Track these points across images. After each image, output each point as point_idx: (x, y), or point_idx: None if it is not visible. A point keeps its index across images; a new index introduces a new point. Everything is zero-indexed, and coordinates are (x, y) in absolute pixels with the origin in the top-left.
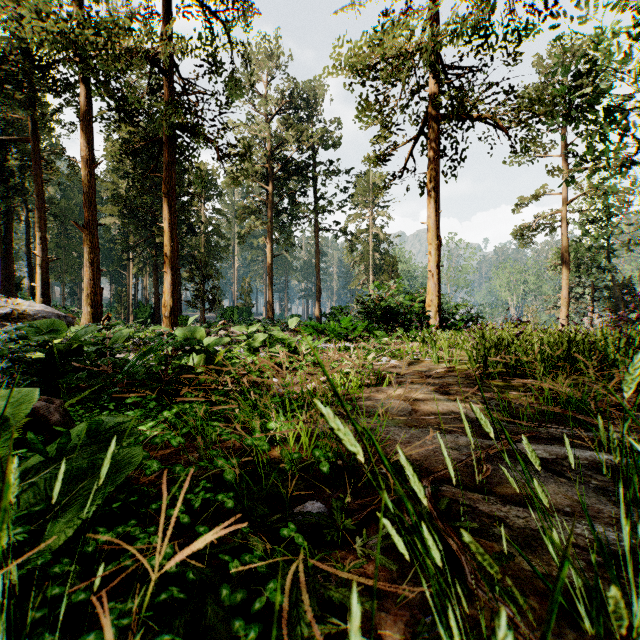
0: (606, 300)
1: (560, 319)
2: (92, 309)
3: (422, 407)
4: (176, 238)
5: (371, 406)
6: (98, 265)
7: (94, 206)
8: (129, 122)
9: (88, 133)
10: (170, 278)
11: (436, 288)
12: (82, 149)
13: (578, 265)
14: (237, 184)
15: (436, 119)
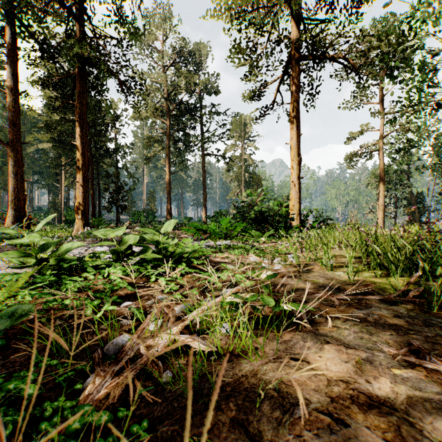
0: (405, 207)
1: (378, 220)
2: (16, 212)
3: None
4: (87, 154)
5: None
6: (22, 176)
7: (19, 127)
8: (48, 58)
9: (13, 67)
10: (82, 187)
11: (297, 195)
12: (8, 80)
13: (388, 182)
14: (138, 113)
15: (297, 60)
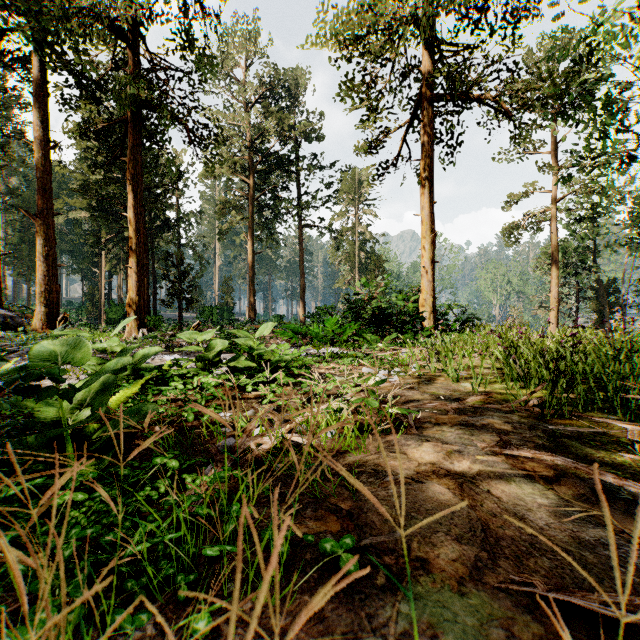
0: (591, 300)
1: (550, 320)
2: (47, 309)
3: (500, 518)
4: (143, 230)
5: (392, 515)
6: (54, 259)
7: (49, 193)
8: (89, 99)
9: (42, 111)
10: (135, 274)
11: (431, 286)
12: (35, 128)
13: (565, 265)
14: (212, 171)
15: (431, 100)
